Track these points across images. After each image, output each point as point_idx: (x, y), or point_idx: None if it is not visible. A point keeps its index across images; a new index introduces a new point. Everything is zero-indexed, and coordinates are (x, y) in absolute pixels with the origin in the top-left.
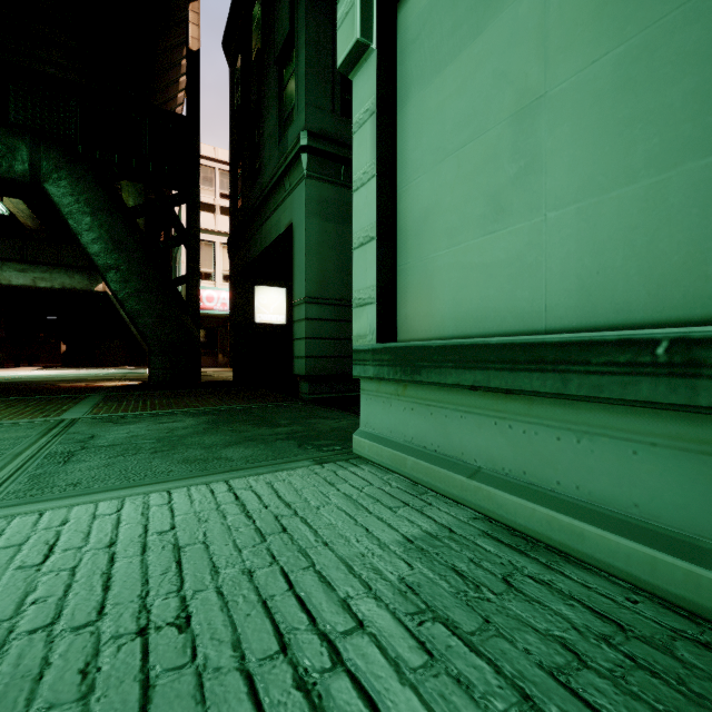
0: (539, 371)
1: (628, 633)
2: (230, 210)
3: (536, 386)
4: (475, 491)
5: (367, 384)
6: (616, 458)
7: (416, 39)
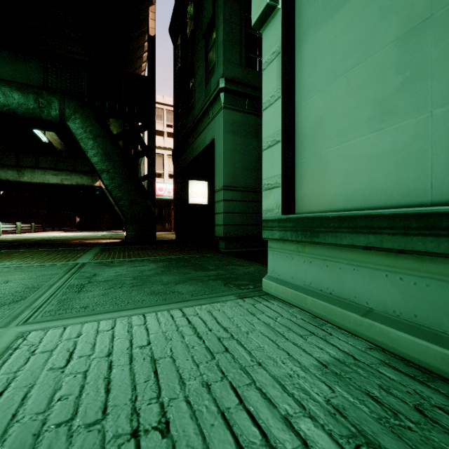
0: (432, 235)
1: None
2: (174, 133)
3: (430, 248)
4: (368, 326)
5: (273, 243)
6: None
7: None
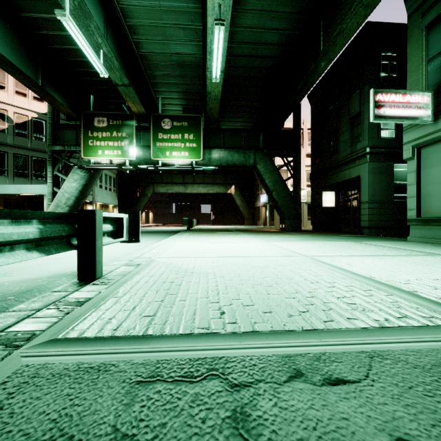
0: None
1: None
2: (311, 162)
3: None
4: None
5: (412, 226)
6: None
7: (427, 158)
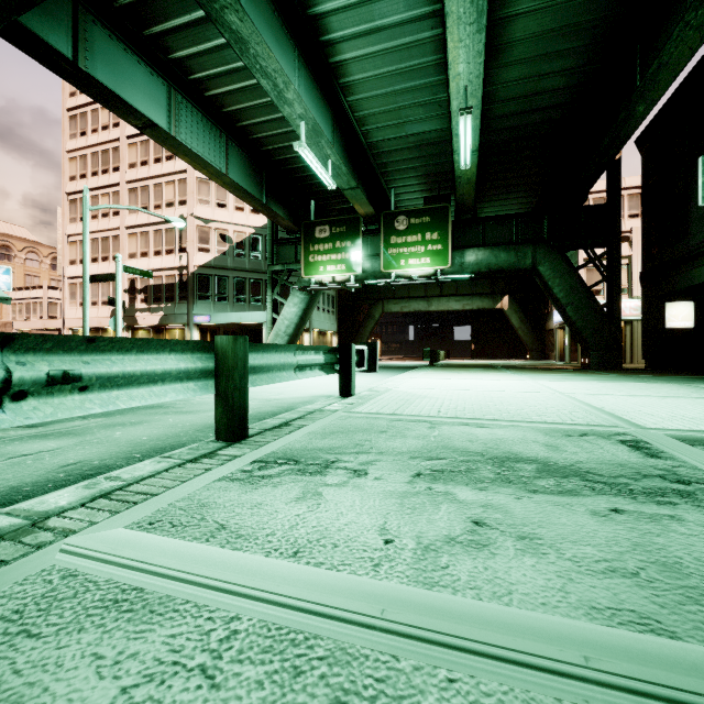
0: None
1: None
2: (642, 253)
3: None
4: None
5: None
6: None
7: None
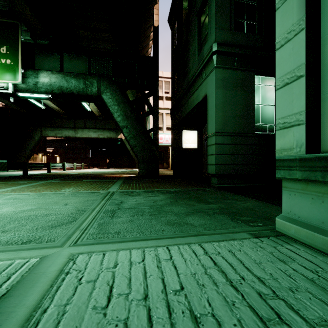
0: None
1: None
2: (171, 96)
3: None
4: None
5: (290, 183)
6: None
7: None
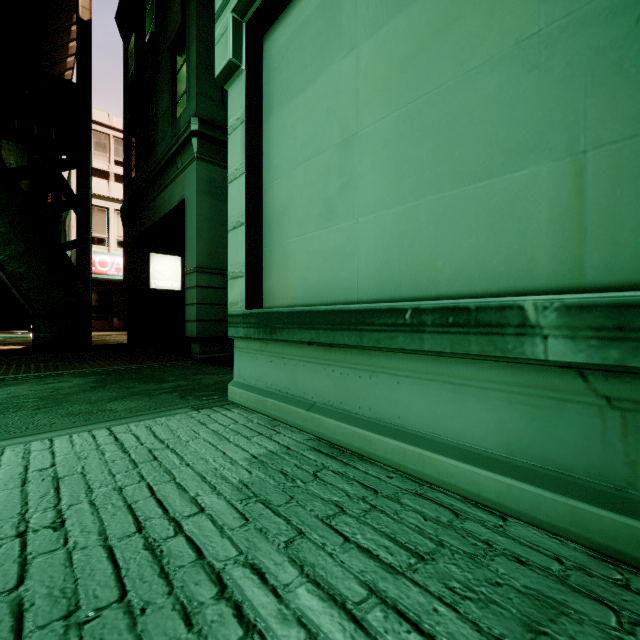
0: (347, 330)
1: (378, 494)
2: (124, 180)
3: (346, 341)
4: (311, 419)
5: (240, 343)
6: (389, 387)
7: (277, 68)
